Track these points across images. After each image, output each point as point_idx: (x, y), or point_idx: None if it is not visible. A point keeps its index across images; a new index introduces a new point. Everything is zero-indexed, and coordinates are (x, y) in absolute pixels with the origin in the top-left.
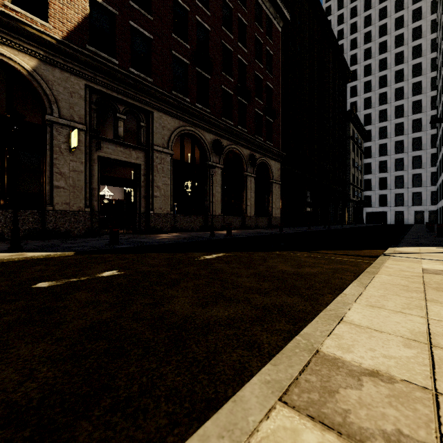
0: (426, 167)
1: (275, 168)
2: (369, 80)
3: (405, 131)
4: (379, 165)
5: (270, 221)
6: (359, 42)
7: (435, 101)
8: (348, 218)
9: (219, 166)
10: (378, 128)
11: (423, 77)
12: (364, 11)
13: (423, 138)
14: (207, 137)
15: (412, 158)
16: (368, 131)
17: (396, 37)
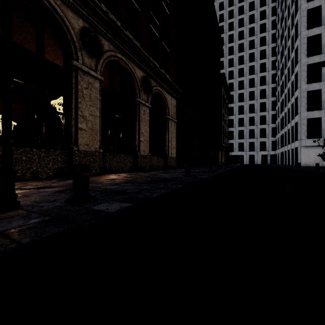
0: (268, 124)
1: (171, 104)
2: (232, 58)
3: (256, 97)
4: (238, 121)
5: (167, 161)
6: (225, 29)
7: (274, 78)
8: (221, 159)
9: (96, 75)
10: (238, 94)
11: (266, 60)
12: (228, 7)
13: (267, 103)
14: (70, 18)
15: (259, 117)
16: (231, 95)
17: (249, 29)
